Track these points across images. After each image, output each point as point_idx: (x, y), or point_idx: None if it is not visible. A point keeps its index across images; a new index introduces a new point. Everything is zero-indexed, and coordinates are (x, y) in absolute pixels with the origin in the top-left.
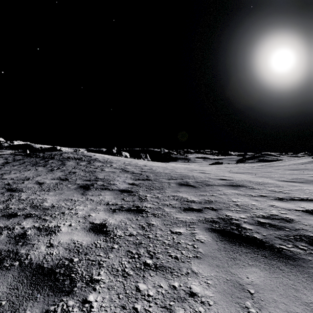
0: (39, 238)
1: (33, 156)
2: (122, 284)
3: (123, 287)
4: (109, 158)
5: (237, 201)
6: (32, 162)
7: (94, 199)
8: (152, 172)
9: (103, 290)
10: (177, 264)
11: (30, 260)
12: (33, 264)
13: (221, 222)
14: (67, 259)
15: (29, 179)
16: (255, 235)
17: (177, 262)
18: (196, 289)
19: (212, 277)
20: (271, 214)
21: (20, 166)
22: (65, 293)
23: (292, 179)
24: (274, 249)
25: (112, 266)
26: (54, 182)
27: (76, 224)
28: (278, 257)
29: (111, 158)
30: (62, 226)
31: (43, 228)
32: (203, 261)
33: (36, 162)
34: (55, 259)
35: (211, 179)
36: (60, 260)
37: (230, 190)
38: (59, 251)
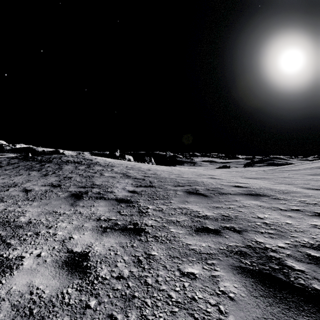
0: None
1: (30, 160)
2: None
3: None
4: (111, 161)
5: (264, 217)
6: (27, 166)
7: (84, 212)
8: (156, 178)
9: None
10: None
11: None
12: None
13: (253, 255)
14: None
15: (16, 185)
16: (315, 285)
17: None
18: None
19: None
20: None
21: (12, 170)
22: None
23: None
24: None
25: None
26: (43, 189)
27: (48, 253)
28: None
29: (113, 162)
30: (27, 256)
31: None
32: None
33: (31, 166)
34: None
35: (223, 186)
36: None
37: (250, 201)
38: (0, 313)
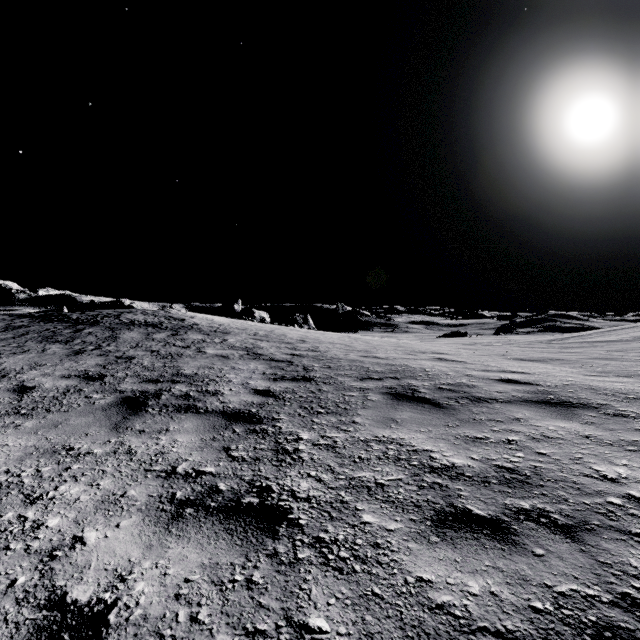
0: None
1: (54, 320)
2: None
3: None
4: (224, 323)
5: (620, 477)
6: (44, 333)
7: (138, 450)
8: (319, 359)
9: None
10: None
11: None
12: None
13: None
14: None
15: (4, 376)
16: None
17: None
18: None
19: None
20: None
21: (12, 341)
22: None
23: None
24: None
25: None
26: (62, 385)
27: None
28: None
29: (228, 324)
30: None
31: None
32: None
33: (53, 333)
34: None
35: (475, 381)
36: None
37: (555, 423)
38: None
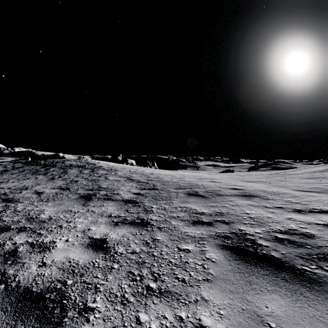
0: (31, 256)
1: (34, 164)
2: (121, 314)
3: (121, 318)
4: (114, 165)
5: (251, 213)
6: (32, 170)
7: (96, 211)
8: (159, 181)
9: (98, 322)
10: (184, 288)
11: (18, 283)
12: (20, 287)
13: (234, 238)
14: (60, 282)
15: (27, 188)
16: (272, 253)
17: (184, 286)
18: (206, 322)
19: (224, 305)
20: (289, 228)
21: (19, 174)
22: (53, 325)
23: (309, 189)
24: (296, 271)
25: (110, 291)
26: (53, 191)
27: (74, 239)
28: (300, 281)
29: (116, 166)
30: (58, 241)
31: (37, 244)
32: (214, 285)
33: (36, 170)
34: (46, 281)
35: (221, 189)
36: (52, 283)
37: (243, 201)
38: (52, 272)
